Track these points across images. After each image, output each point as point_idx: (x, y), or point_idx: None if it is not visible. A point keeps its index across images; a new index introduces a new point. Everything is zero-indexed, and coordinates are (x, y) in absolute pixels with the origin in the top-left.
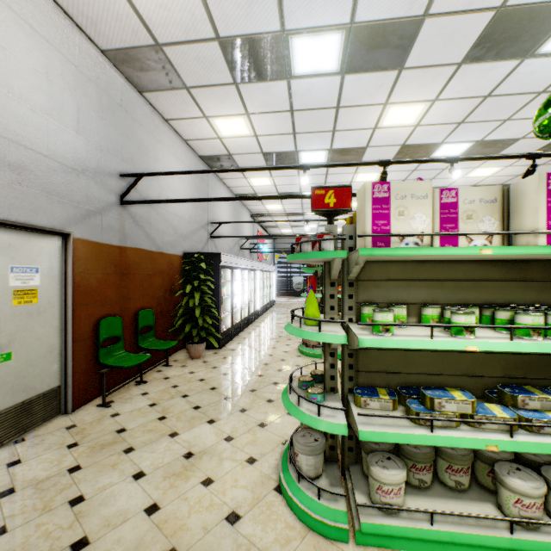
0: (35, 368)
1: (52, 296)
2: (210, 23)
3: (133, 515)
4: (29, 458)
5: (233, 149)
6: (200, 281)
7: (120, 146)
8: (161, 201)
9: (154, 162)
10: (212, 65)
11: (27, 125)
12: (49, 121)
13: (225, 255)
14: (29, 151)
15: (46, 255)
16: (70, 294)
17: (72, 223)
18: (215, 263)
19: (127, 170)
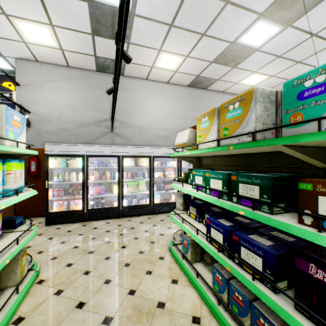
0: None
1: None
2: (283, 79)
3: None
4: None
5: None
6: None
7: None
8: None
9: None
10: None
11: None
12: None
13: None
14: None
15: None
16: None
17: None
18: None
19: None
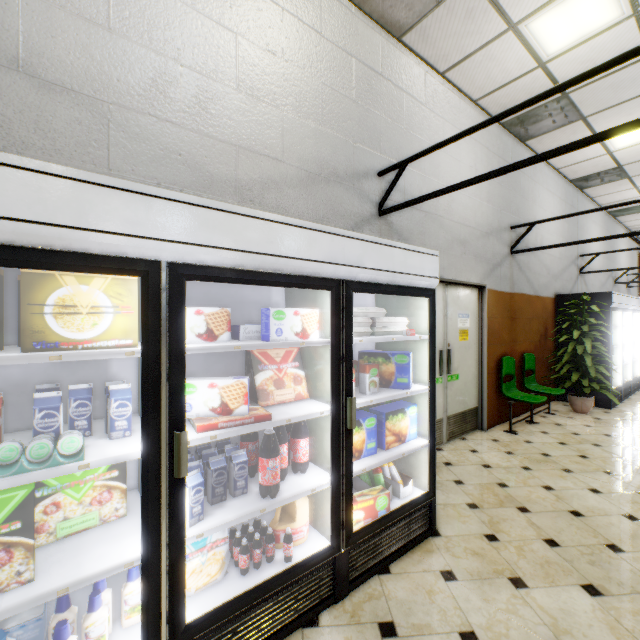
0: (467, 389)
1: (473, 336)
2: None
3: (612, 514)
4: (481, 451)
5: (627, 159)
6: (587, 326)
7: (509, 201)
8: (557, 246)
9: (531, 205)
10: (629, 83)
11: (467, 209)
12: (475, 201)
13: (615, 294)
14: (467, 228)
15: (471, 304)
16: (484, 334)
17: (485, 277)
18: (602, 304)
19: (514, 221)
